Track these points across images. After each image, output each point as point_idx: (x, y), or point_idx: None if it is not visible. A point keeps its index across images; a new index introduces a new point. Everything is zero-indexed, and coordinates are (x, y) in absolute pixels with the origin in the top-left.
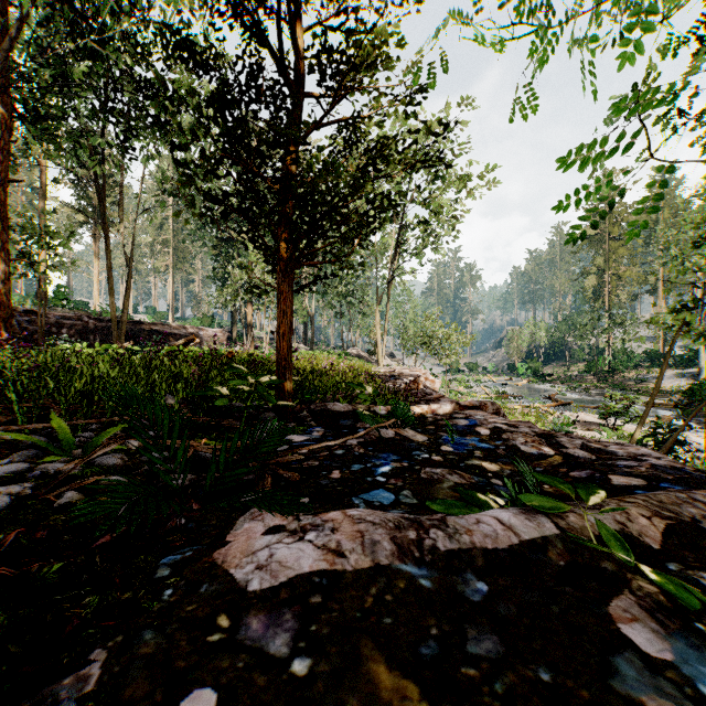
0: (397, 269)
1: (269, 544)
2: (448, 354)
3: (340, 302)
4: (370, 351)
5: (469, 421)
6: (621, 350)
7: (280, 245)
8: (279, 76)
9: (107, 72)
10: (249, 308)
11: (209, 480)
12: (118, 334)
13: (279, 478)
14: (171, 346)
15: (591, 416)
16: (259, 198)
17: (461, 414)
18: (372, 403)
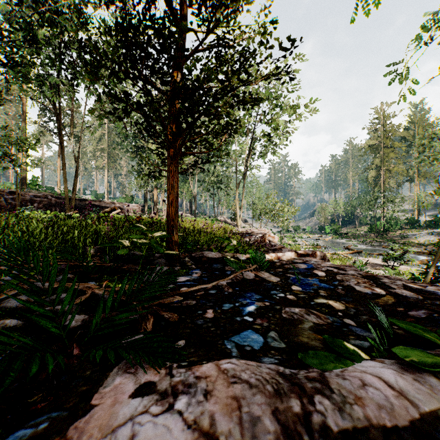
0: (249, 166)
1: (134, 414)
2: (282, 220)
3: (213, 187)
4: (231, 218)
5: (307, 265)
6: (391, 217)
7: (168, 134)
8: (167, 8)
9: (60, 34)
10: (155, 191)
11: (94, 323)
12: (69, 207)
13: (161, 317)
14: (99, 213)
15: (377, 260)
16: (152, 97)
17: (300, 260)
18: (235, 251)
